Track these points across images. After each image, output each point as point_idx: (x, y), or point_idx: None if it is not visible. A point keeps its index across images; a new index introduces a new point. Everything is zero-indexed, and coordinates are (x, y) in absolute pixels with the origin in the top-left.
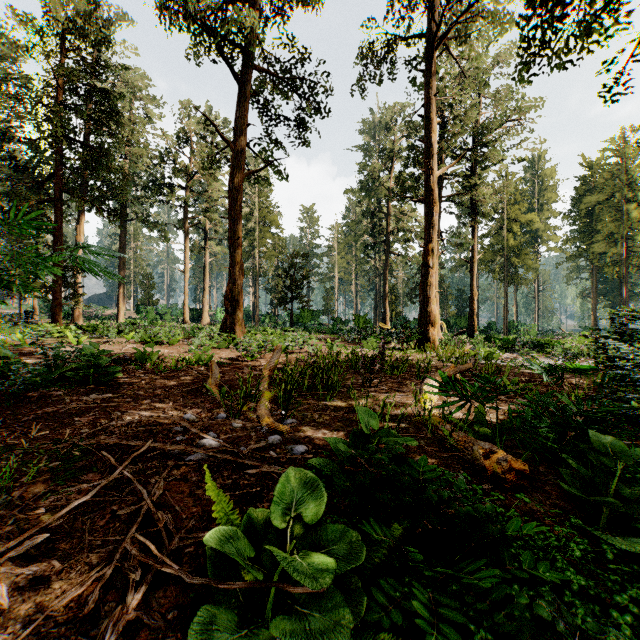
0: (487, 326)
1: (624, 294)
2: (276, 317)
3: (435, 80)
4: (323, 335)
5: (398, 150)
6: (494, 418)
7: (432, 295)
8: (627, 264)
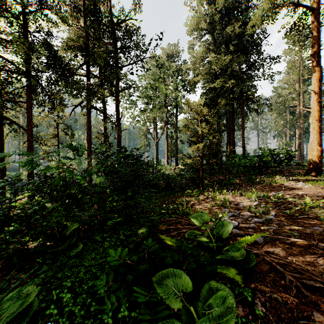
0: None
1: None
2: None
3: None
4: None
5: None
6: None
7: None
8: None
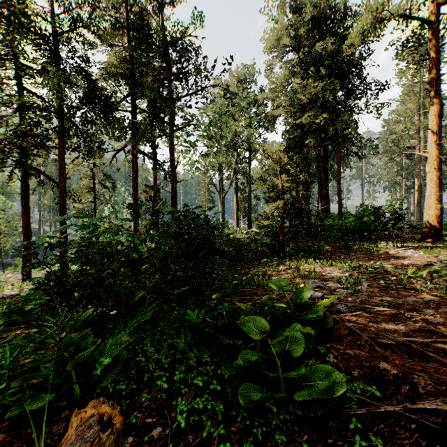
0: None
1: None
2: None
3: None
4: None
5: None
6: None
7: None
8: None
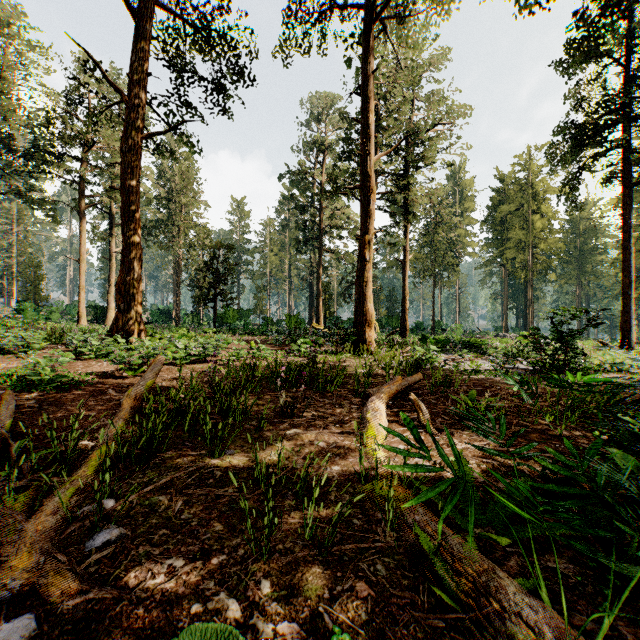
0: (415, 326)
1: (531, 296)
2: (201, 317)
3: (372, 56)
4: (250, 337)
5: (332, 144)
6: (475, 469)
7: (368, 292)
8: (533, 269)
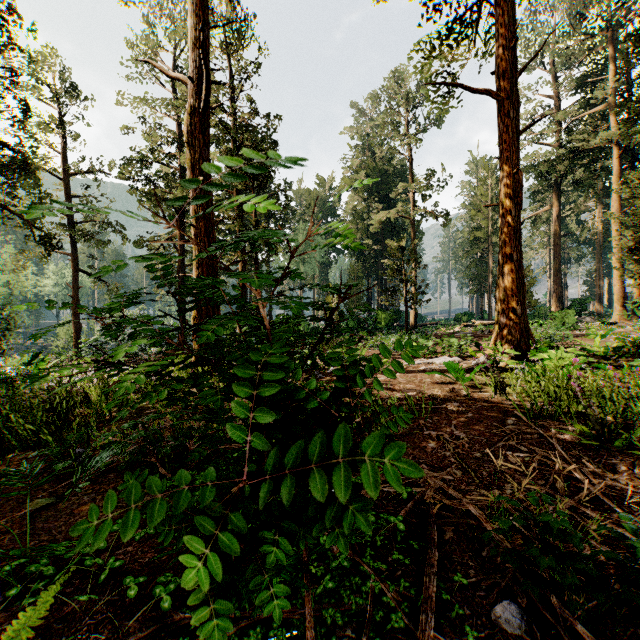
0: None
1: None
2: None
3: None
4: None
5: None
6: None
7: None
8: None
